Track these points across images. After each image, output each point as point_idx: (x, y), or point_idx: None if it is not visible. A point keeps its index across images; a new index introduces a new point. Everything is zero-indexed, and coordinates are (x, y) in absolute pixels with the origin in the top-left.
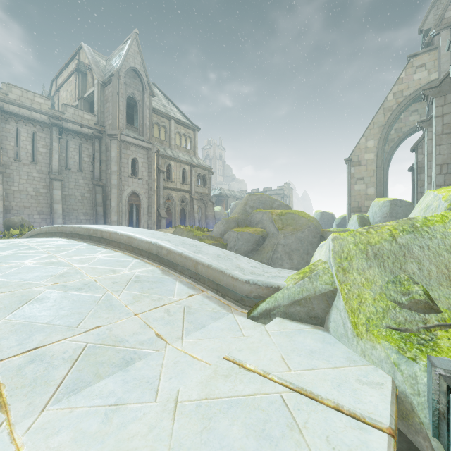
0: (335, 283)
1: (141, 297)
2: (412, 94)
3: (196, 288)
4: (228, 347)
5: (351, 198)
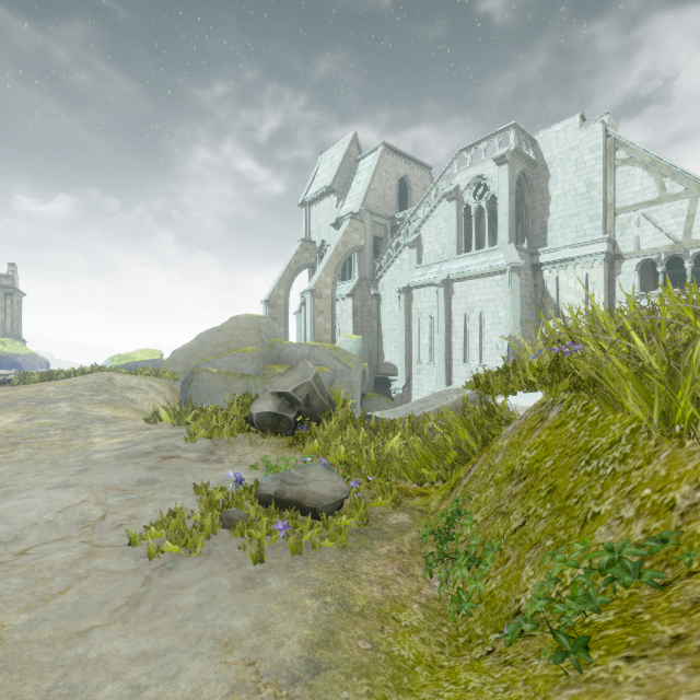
0: None
1: None
2: (353, 249)
3: None
4: None
5: (315, 330)
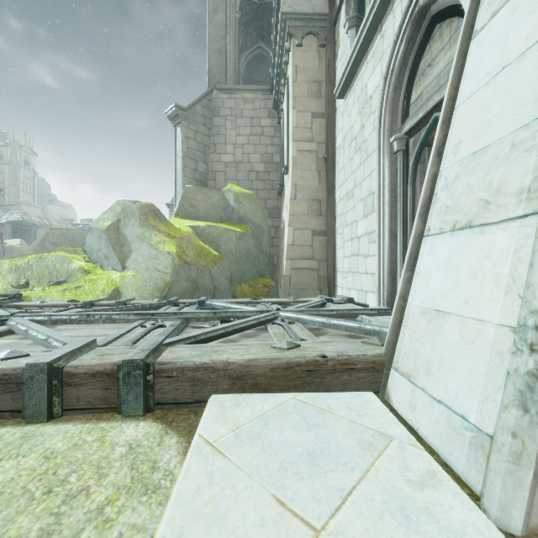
0: None
1: None
2: None
3: None
4: None
5: None
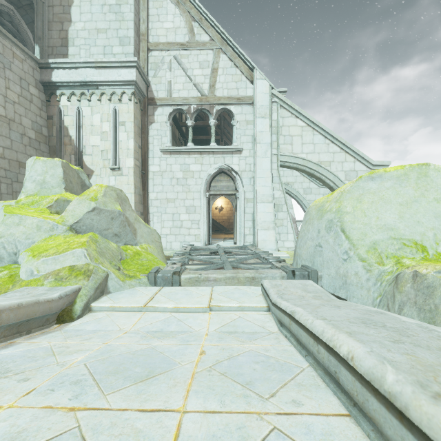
0: (105, 270)
1: (68, 352)
2: None
3: (5, 345)
4: (123, 316)
5: None
